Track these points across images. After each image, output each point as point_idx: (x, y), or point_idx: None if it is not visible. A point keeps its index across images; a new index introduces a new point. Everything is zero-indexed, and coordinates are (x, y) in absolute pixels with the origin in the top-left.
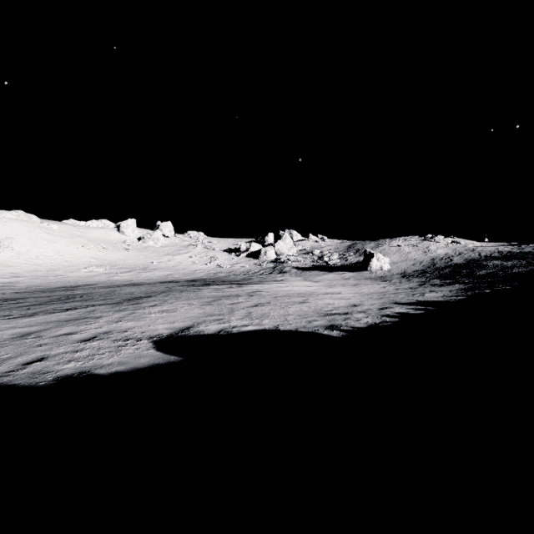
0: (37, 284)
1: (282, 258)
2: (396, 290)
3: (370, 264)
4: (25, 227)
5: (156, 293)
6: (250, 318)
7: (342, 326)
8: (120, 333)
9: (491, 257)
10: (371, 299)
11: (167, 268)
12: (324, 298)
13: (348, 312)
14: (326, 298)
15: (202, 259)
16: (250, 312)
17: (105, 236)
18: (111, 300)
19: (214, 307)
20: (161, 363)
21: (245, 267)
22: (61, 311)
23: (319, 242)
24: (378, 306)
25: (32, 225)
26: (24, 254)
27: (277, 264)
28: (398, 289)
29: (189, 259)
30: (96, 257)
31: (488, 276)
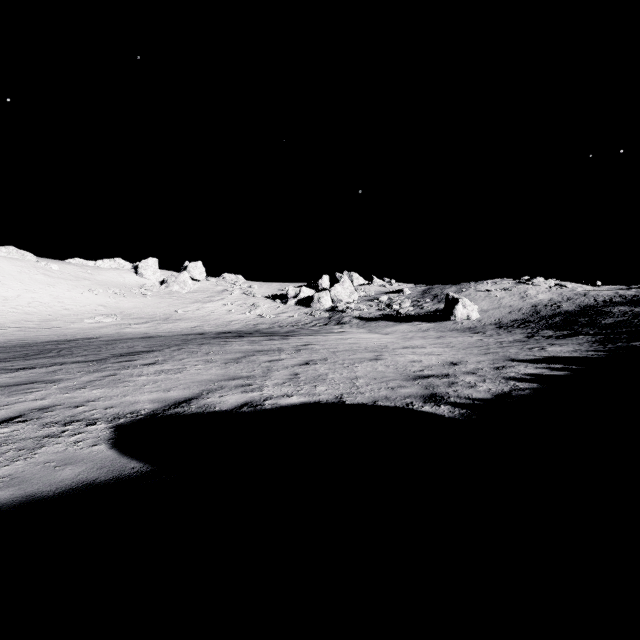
0: (22, 338)
1: (340, 305)
2: (500, 344)
3: (454, 312)
4: (16, 267)
5: (165, 346)
6: (296, 382)
7: (451, 397)
8: (67, 409)
9: (613, 302)
10: (472, 354)
11: (195, 318)
12: (404, 353)
13: (448, 373)
14: (407, 353)
15: (239, 308)
16: (297, 373)
17: (119, 279)
18: (94, 356)
19: (243, 366)
20: (98, 481)
21: (294, 317)
22: (6, 372)
23: (386, 286)
24: (489, 364)
25: (25, 265)
26: (12, 300)
27: (334, 313)
28: (501, 342)
29: (224, 307)
30: (105, 304)
31: (620, 325)
